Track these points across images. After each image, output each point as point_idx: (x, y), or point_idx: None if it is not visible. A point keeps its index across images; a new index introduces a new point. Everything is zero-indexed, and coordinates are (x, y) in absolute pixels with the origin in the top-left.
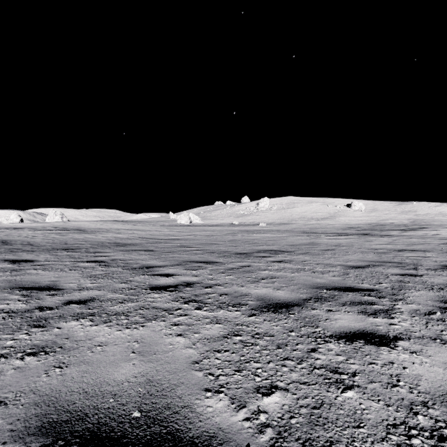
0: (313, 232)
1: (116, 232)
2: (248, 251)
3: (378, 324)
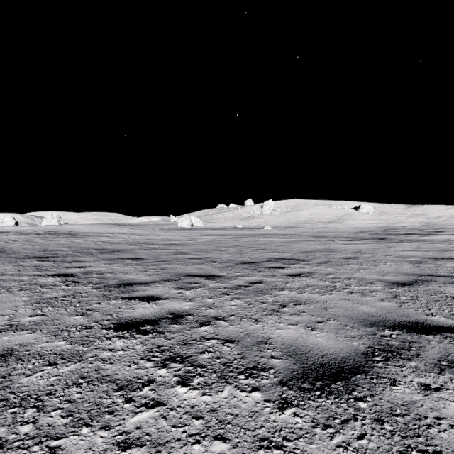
0: (324, 236)
1: (110, 237)
2: (257, 260)
3: None
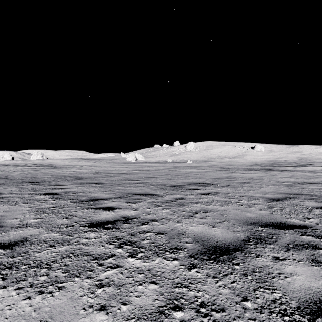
0: (228, 167)
1: (79, 168)
2: (181, 184)
3: None
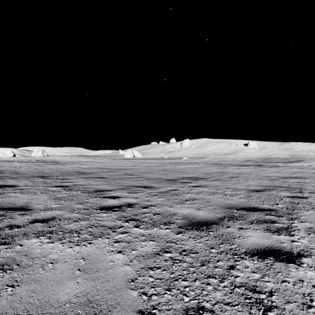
0: (222, 163)
1: (80, 164)
2: (175, 178)
3: (282, 241)
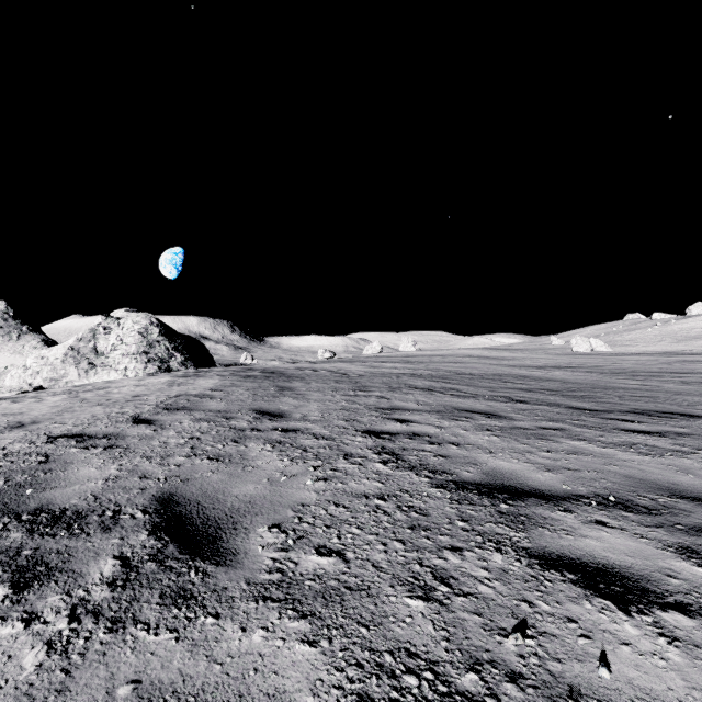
0: None
1: (530, 360)
2: (683, 372)
3: None
